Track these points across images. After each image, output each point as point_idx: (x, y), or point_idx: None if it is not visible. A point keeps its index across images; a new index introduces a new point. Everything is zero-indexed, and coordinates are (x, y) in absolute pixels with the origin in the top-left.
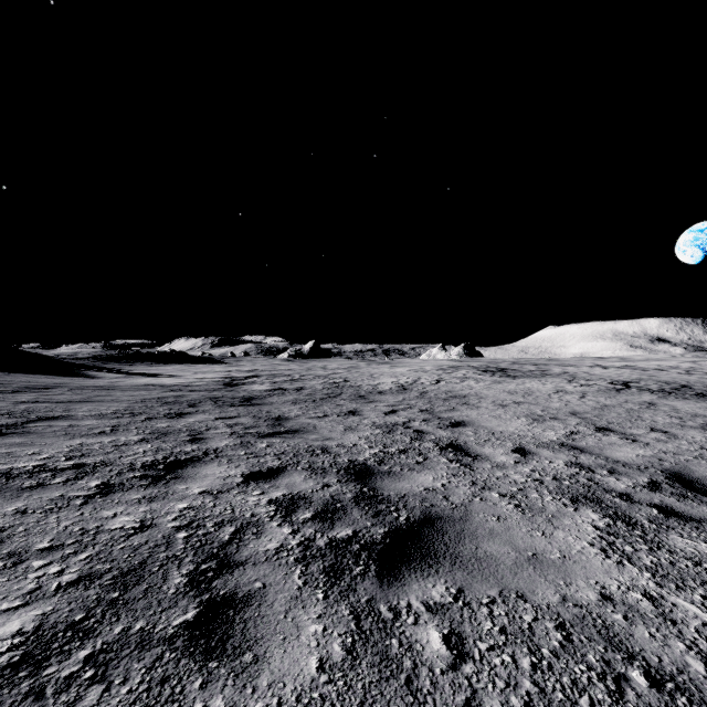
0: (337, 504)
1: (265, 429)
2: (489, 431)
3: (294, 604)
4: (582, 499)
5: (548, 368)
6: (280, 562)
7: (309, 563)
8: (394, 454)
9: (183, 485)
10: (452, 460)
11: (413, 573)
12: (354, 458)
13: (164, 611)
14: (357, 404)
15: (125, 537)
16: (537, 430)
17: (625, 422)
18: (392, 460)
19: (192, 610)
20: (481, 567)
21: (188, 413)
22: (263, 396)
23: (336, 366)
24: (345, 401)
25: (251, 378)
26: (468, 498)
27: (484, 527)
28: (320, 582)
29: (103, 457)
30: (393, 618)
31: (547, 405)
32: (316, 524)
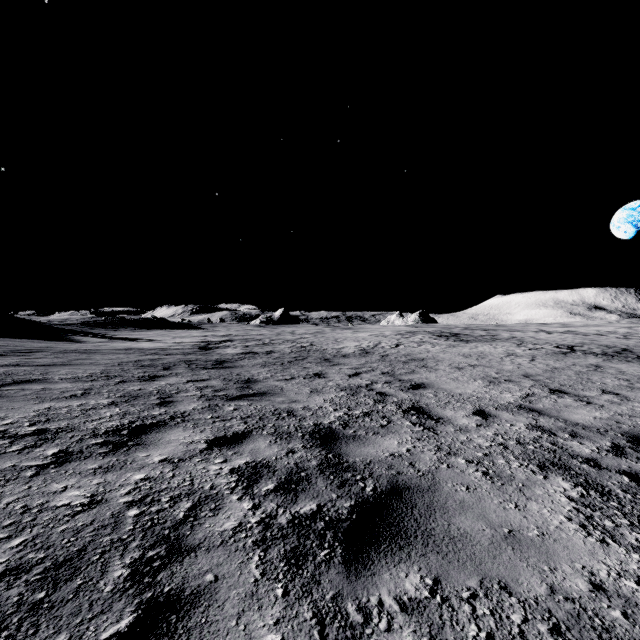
0: (301, 472)
1: (234, 391)
2: (449, 393)
3: (248, 604)
4: (550, 466)
5: (497, 333)
6: (236, 546)
7: (269, 547)
8: (359, 417)
9: (144, 452)
10: (415, 423)
11: (383, 558)
12: (319, 422)
13: (93, 618)
14: (322, 367)
15: (69, 516)
16: (494, 392)
17: (577, 384)
18: (357, 423)
19: (128, 615)
20: (456, 548)
21: (161, 376)
22: (235, 359)
23: (303, 331)
24: (311, 364)
25: (225, 342)
26: (435, 465)
27: (454, 498)
28: (280, 572)
29: (67, 422)
30: (363, 621)
31: (500, 368)
32: (278, 496)
